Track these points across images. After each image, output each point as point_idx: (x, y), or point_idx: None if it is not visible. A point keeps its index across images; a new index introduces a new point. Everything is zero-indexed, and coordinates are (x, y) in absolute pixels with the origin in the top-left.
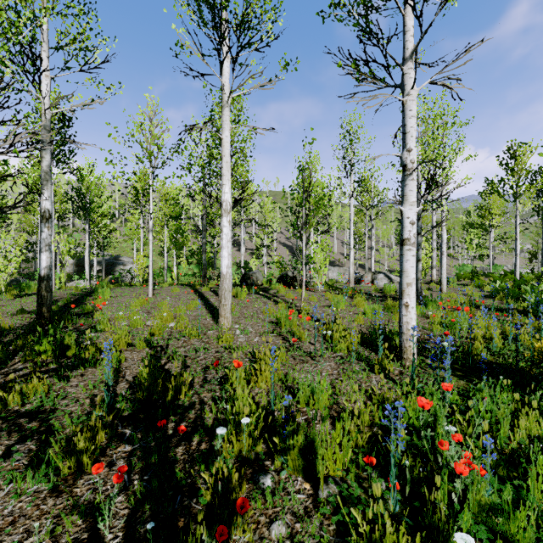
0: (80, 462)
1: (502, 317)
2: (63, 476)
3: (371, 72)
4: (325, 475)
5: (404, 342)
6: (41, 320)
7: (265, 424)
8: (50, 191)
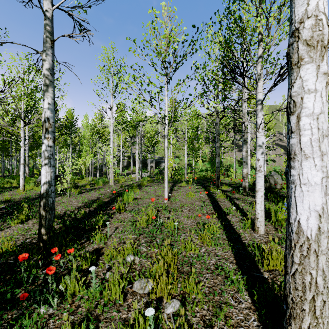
0: None
1: None
2: None
3: None
4: None
5: None
6: (40, 242)
7: None
8: (51, 97)
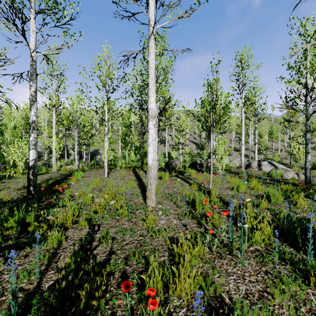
0: None
1: None
2: None
3: None
4: None
5: None
6: (29, 195)
7: None
8: (35, 108)
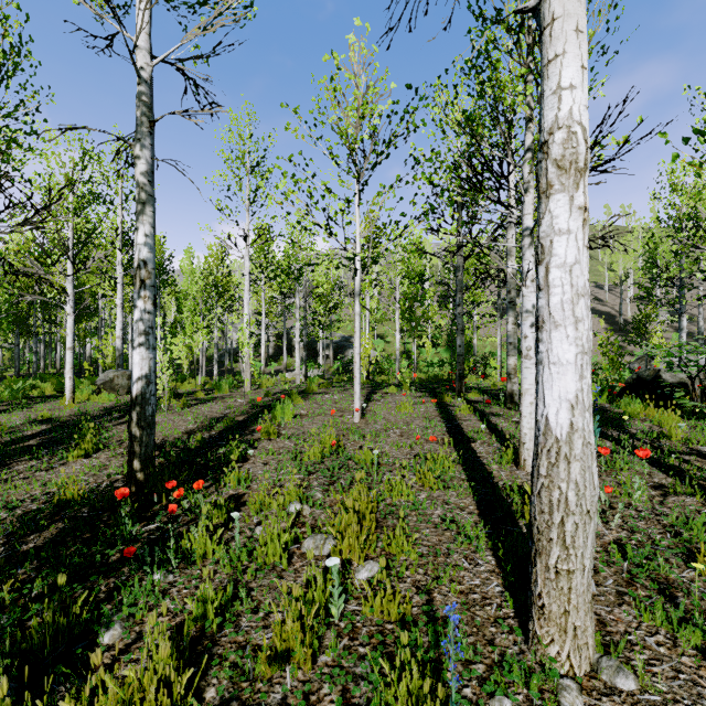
0: None
1: None
2: None
3: None
4: None
5: None
6: (130, 485)
7: None
8: (149, 224)
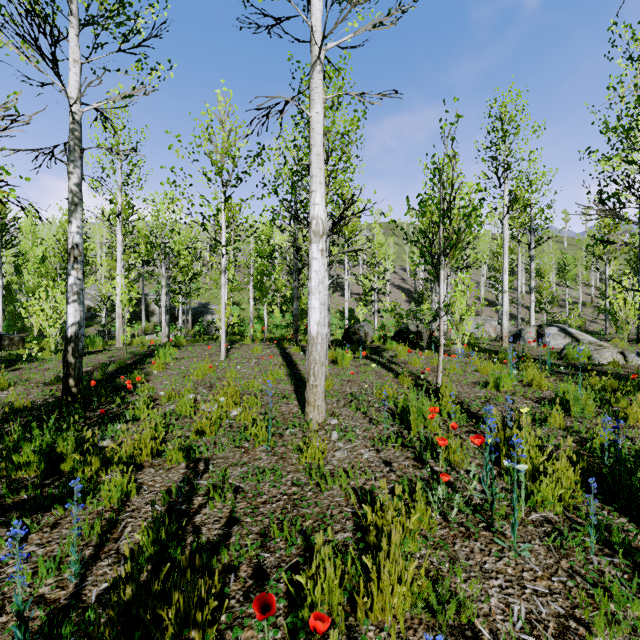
0: None
1: None
2: None
3: None
4: None
5: None
6: (67, 396)
7: None
8: (80, 219)
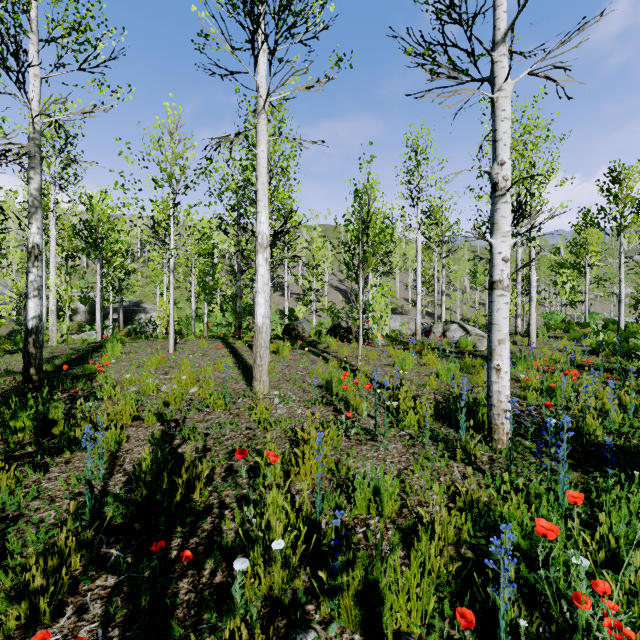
0: (35, 608)
1: (614, 381)
2: (7, 631)
3: (450, 61)
4: (395, 631)
5: (494, 418)
6: (28, 384)
7: (309, 541)
8: (40, 221)
